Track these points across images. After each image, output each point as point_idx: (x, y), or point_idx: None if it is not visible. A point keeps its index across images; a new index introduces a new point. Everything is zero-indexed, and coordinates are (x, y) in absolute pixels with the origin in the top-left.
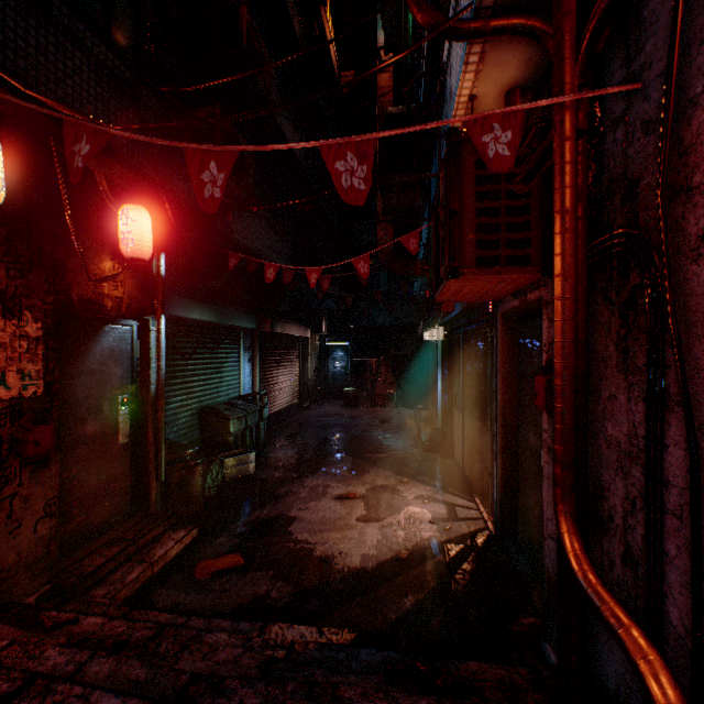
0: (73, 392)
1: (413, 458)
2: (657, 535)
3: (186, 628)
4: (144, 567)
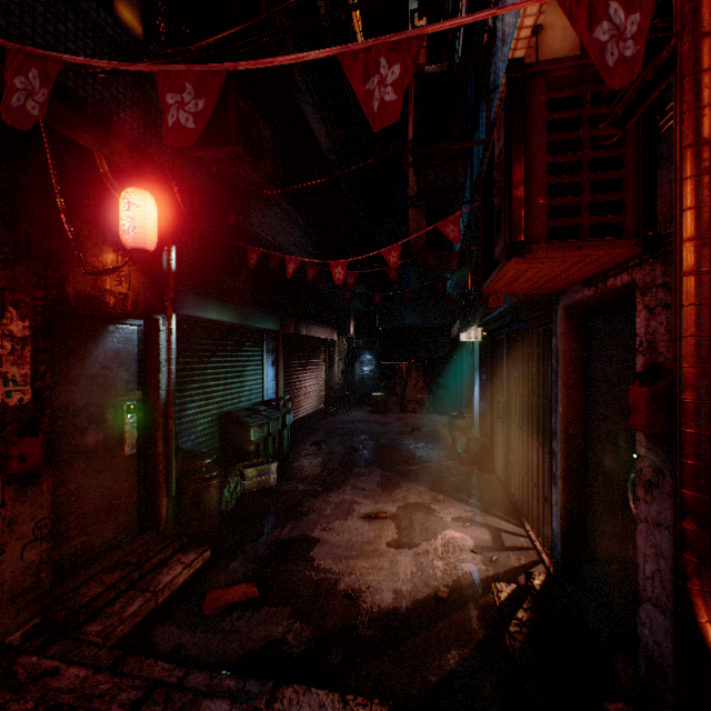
0: (70, 398)
1: (448, 471)
2: None
3: (180, 690)
4: (146, 597)
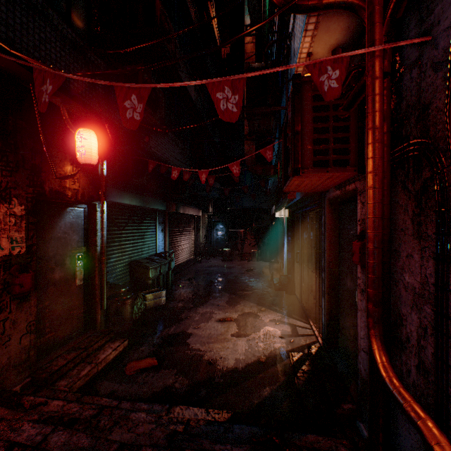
0: (45, 251)
1: (268, 294)
2: (444, 353)
3: (118, 409)
4: (92, 366)
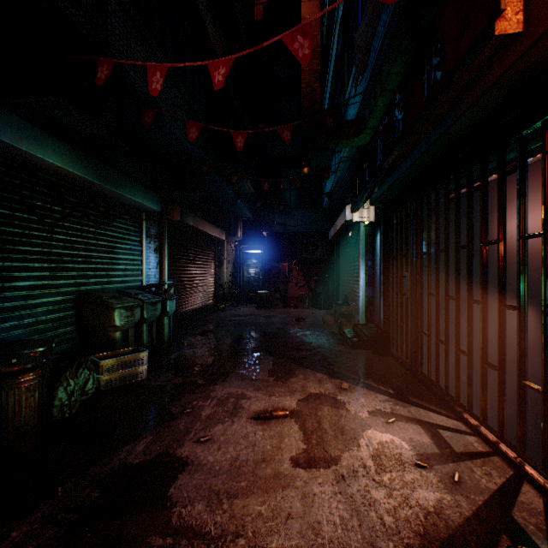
0: None
1: (343, 356)
2: None
3: None
4: None
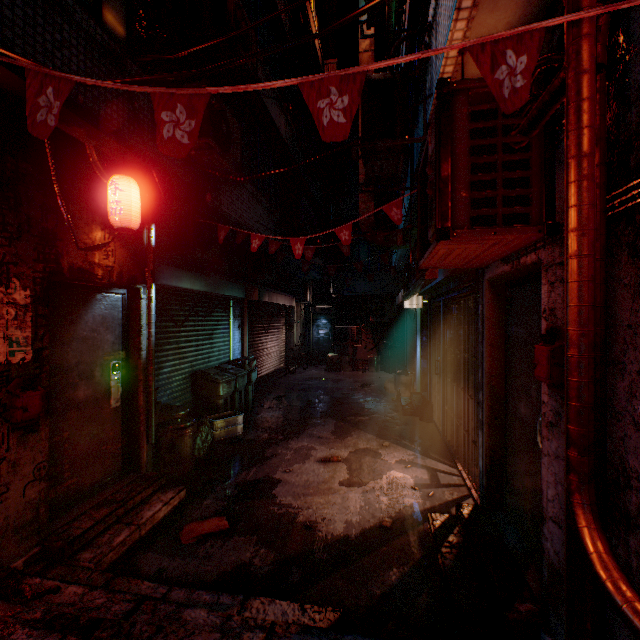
0: (64, 358)
1: (393, 421)
2: None
3: (165, 602)
4: (131, 529)
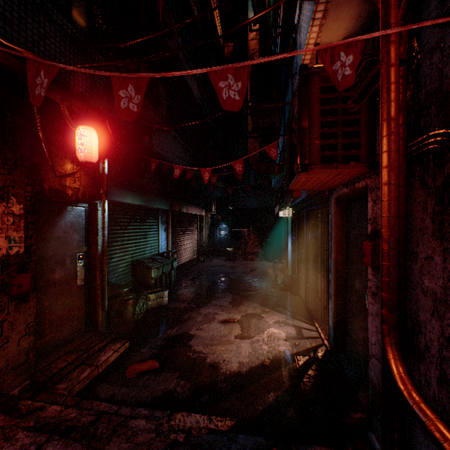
0: (45, 251)
1: (272, 295)
2: None
3: (117, 415)
4: (92, 368)
